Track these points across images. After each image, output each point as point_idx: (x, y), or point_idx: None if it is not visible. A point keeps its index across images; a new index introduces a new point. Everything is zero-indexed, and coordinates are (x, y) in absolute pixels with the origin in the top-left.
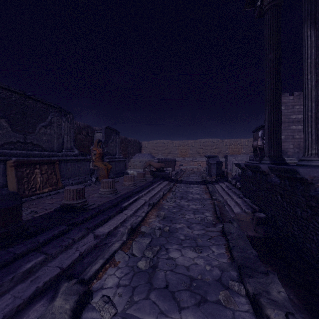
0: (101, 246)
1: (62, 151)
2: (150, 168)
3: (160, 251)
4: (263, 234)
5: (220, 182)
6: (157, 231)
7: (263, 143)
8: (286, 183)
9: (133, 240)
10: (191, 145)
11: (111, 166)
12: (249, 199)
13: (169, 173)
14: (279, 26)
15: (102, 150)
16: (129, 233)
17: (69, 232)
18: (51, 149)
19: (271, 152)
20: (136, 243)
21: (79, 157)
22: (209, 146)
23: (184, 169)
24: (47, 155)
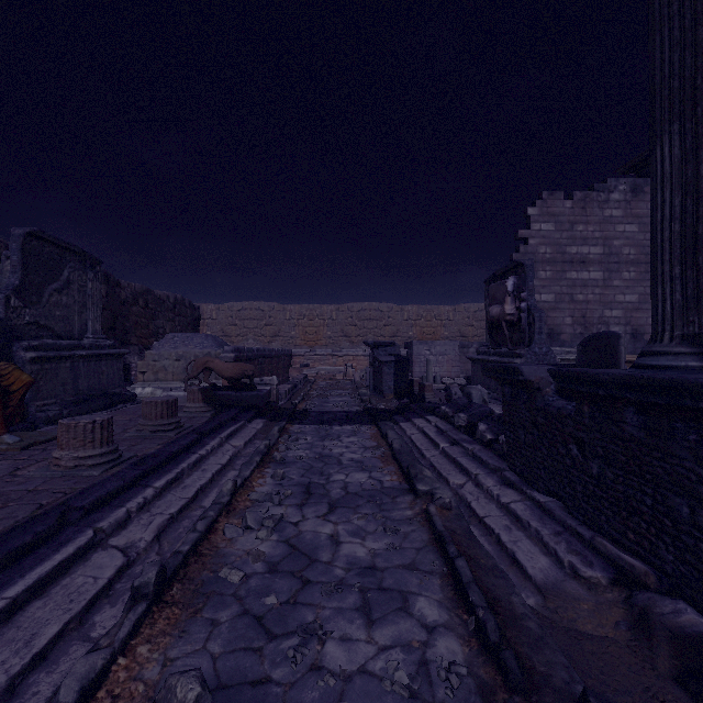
0: None
1: None
2: (212, 379)
3: None
4: None
5: (414, 415)
6: None
7: (518, 310)
8: None
9: None
10: (329, 317)
11: (31, 379)
12: (556, 498)
13: (271, 393)
14: None
15: None
16: None
17: None
18: None
19: (698, 319)
20: None
21: None
22: (371, 320)
23: (312, 376)
24: None
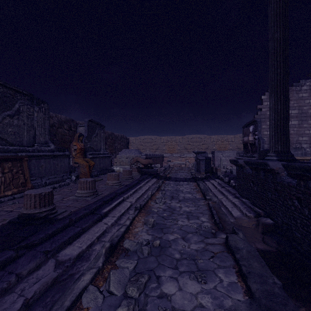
0: (64, 281)
1: (34, 145)
2: (138, 165)
3: (149, 282)
4: (275, 246)
5: (211, 179)
6: (144, 248)
7: (254, 139)
8: (308, 185)
9: (112, 264)
10: (178, 141)
11: (94, 163)
12: (248, 200)
13: (158, 170)
14: (287, 0)
15: (84, 145)
16: (107, 254)
17: (16, 261)
18: (19, 143)
19: (278, 146)
20: (115, 272)
21: (55, 153)
22: (196, 142)
23: (172, 165)
24: (13, 150)
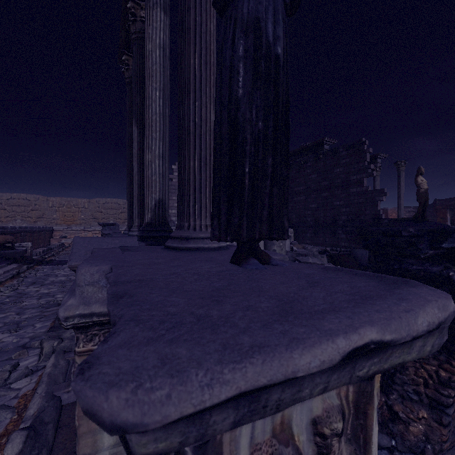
0: None
1: None
2: None
3: None
4: None
5: None
6: None
7: None
8: None
9: None
10: (82, 207)
11: None
12: None
13: (26, 251)
14: None
15: None
16: None
17: None
18: None
19: (131, 222)
20: None
21: None
22: (112, 209)
23: (68, 244)
24: None
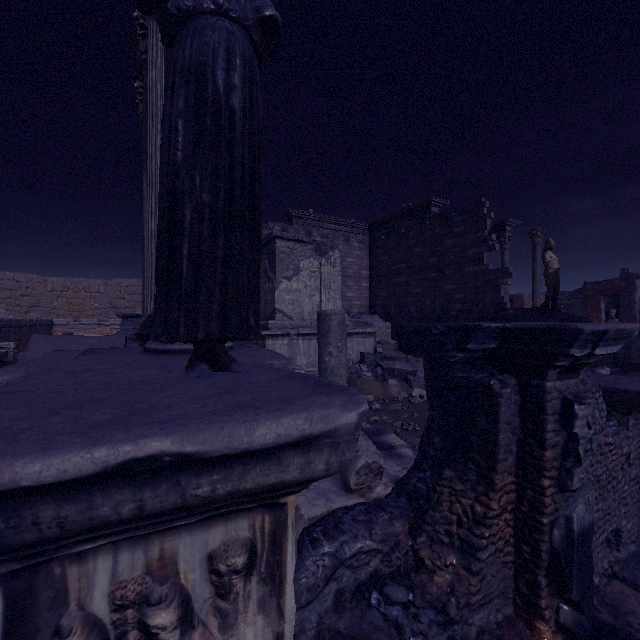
0: None
1: None
2: None
3: None
4: None
5: None
6: None
7: None
8: None
9: None
10: (96, 291)
11: None
12: None
13: (7, 354)
14: None
15: None
16: None
17: None
18: None
19: None
20: None
21: None
22: (139, 294)
23: None
24: None
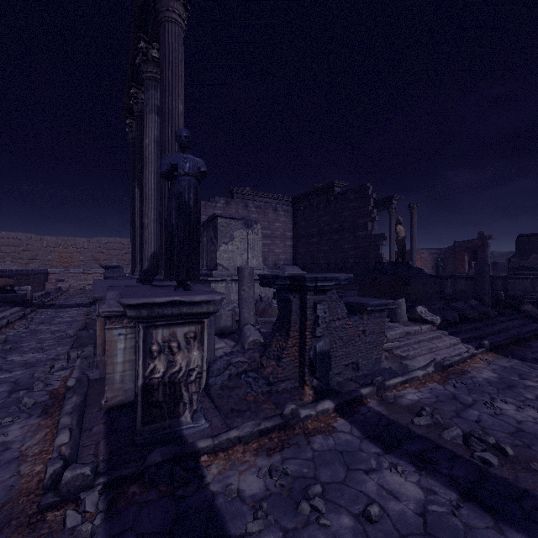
0: None
1: None
2: None
3: None
4: None
5: None
6: None
7: None
8: None
9: None
10: (81, 247)
11: None
12: None
13: (27, 295)
14: None
15: None
16: None
17: None
18: None
19: (134, 267)
20: None
21: None
22: (115, 249)
23: (66, 288)
24: None
